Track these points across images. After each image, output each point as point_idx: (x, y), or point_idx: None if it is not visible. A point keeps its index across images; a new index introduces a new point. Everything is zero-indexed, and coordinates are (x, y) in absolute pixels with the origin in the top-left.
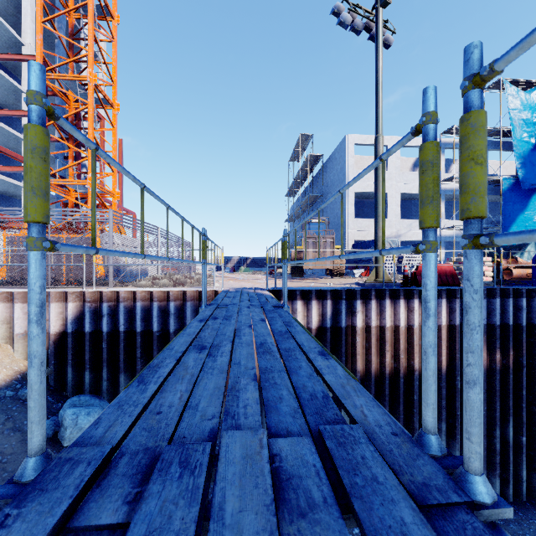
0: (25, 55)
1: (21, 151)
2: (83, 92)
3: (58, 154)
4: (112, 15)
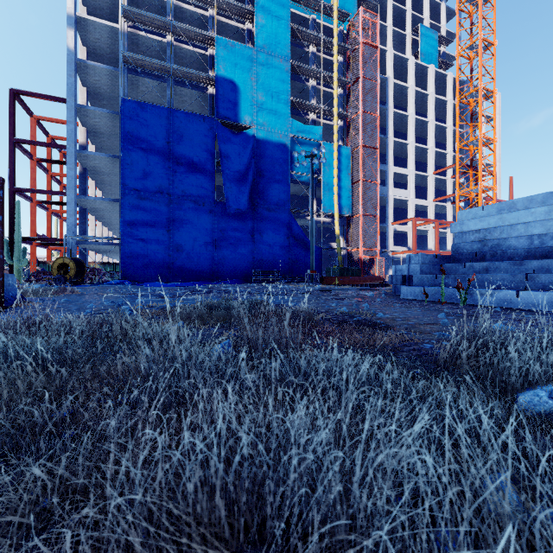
0: (448, 166)
1: (445, 210)
2: (476, 190)
3: (465, 205)
4: (492, 141)
